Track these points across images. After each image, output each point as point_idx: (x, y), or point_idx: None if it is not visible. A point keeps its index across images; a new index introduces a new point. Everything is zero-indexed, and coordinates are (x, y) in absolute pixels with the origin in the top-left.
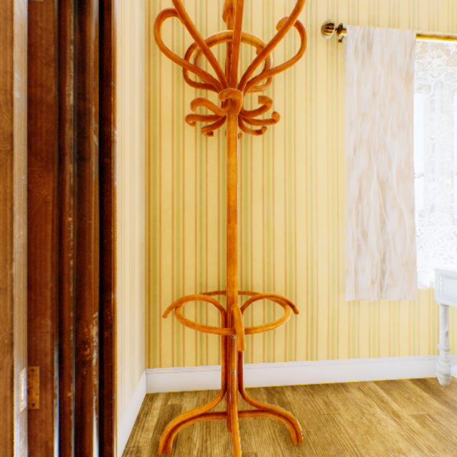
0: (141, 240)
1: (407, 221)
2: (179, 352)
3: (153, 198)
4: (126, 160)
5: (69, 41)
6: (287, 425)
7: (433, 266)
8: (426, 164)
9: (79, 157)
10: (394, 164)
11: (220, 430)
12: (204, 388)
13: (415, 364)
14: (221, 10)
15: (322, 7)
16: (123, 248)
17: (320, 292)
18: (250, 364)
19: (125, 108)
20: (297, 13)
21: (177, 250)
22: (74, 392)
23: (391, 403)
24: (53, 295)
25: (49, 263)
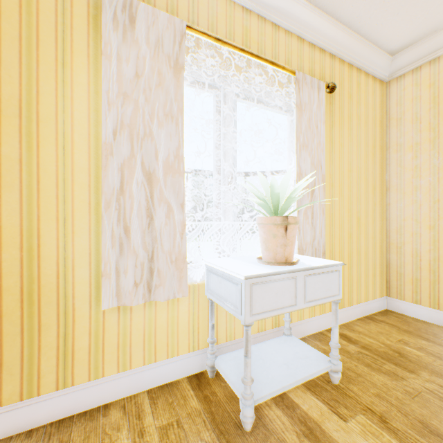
0: None
1: (178, 216)
2: None
3: None
4: None
5: None
6: None
7: (204, 261)
8: (215, 162)
9: None
10: (161, 155)
11: None
12: None
13: (195, 360)
14: None
15: None
16: None
17: (78, 302)
18: None
19: None
20: None
21: None
22: None
23: (147, 417)
24: None
25: None
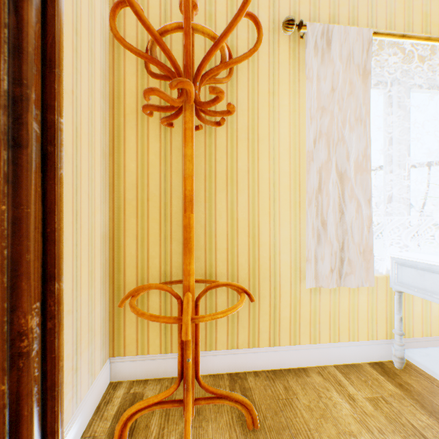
0: (104, 230)
1: (364, 211)
2: (144, 340)
3: (118, 188)
4: (83, 149)
5: (3, 25)
6: (243, 411)
7: (389, 255)
8: (385, 157)
9: (15, 144)
10: (352, 156)
11: (179, 417)
12: (168, 375)
13: (374, 348)
14: None
15: (284, 4)
16: (78, 237)
17: (282, 280)
18: (214, 351)
19: (81, 98)
20: (246, 4)
21: (141, 239)
22: (9, 385)
23: (348, 387)
24: None
25: None
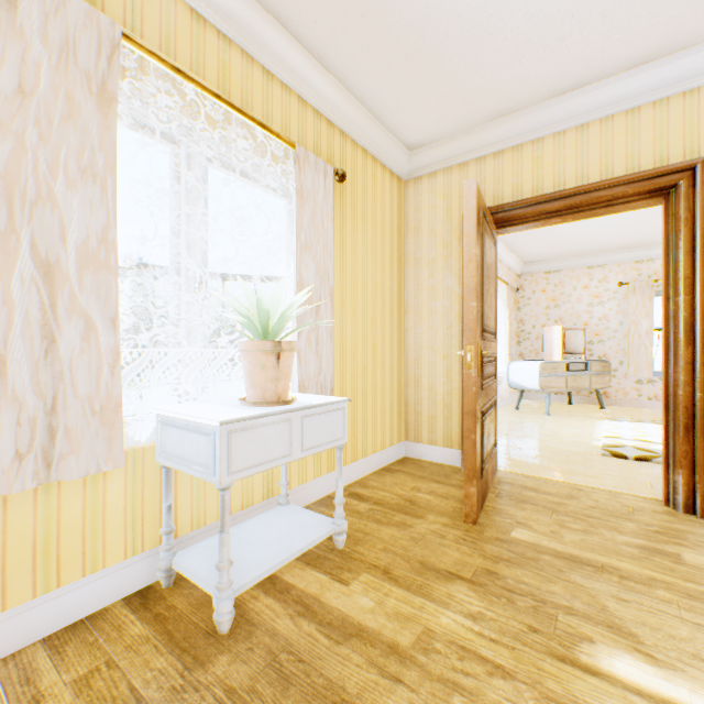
0: None
1: (106, 338)
2: None
3: None
4: None
5: None
6: None
7: (154, 410)
8: (172, 255)
9: None
10: (74, 236)
11: None
12: None
13: (138, 568)
14: None
15: None
16: None
17: None
18: None
19: None
20: None
21: None
22: None
23: (47, 676)
24: None
25: None
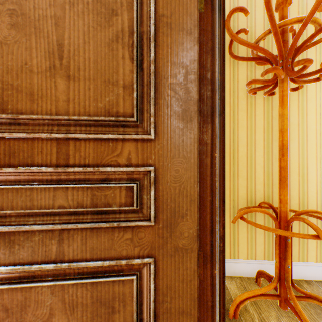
0: None
1: None
2: None
3: None
4: None
5: (215, 36)
6: None
7: None
8: None
9: (219, 113)
10: None
11: (266, 307)
12: (236, 275)
13: None
14: (248, 3)
15: None
16: None
17: None
18: (270, 261)
19: None
20: None
21: None
22: (217, 270)
23: None
24: (210, 205)
25: (208, 184)
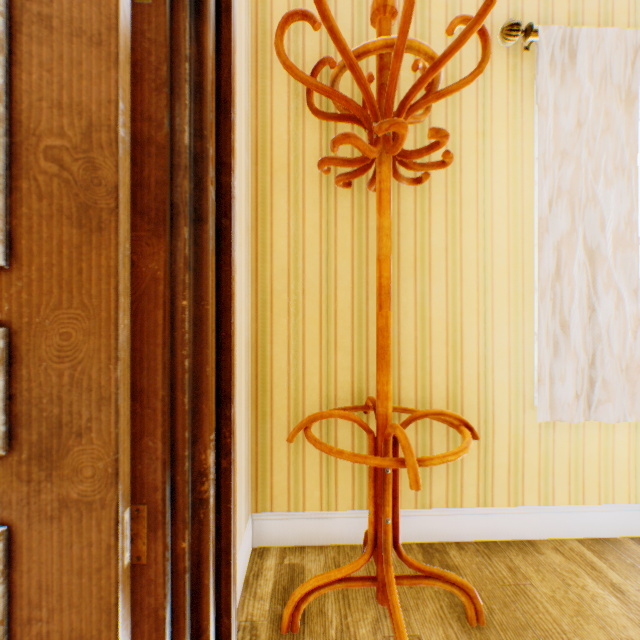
0: (247, 334)
1: (628, 307)
2: (297, 491)
3: (262, 275)
4: None
5: (183, 57)
6: (462, 598)
7: None
8: None
9: (195, 217)
10: (609, 225)
11: (363, 602)
12: (332, 542)
13: (638, 516)
14: (356, 10)
15: (500, 1)
16: None
17: (497, 409)
18: None
19: None
20: (489, 7)
21: (294, 348)
22: (190, 542)
23: (608, 572)
24: (165, 407)
25: (159, 364)
